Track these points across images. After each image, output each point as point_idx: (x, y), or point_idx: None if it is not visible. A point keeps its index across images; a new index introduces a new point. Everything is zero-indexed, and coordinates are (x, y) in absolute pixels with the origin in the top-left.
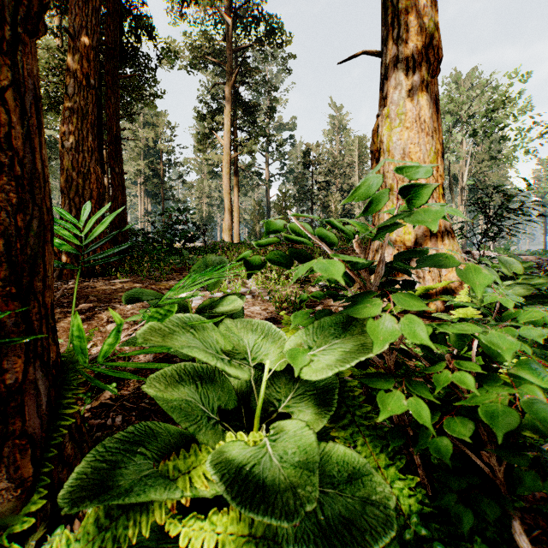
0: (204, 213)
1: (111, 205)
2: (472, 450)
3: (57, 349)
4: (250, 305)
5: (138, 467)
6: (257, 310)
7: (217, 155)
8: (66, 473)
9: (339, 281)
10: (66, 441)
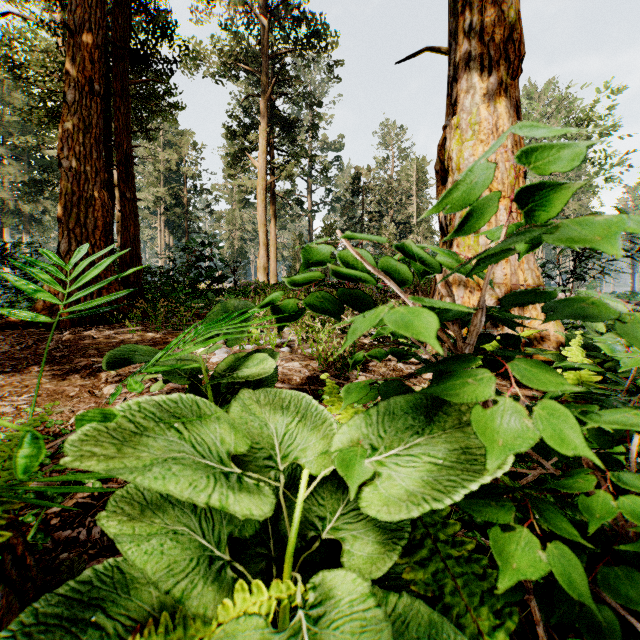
0: (235, 249)
1: (122, 237)
2: (633, 612)
3: None
4: (288, 360)
5: None
6: (296, 367)
7: (250, 180)
8: None
9: (432, 345)
10: None
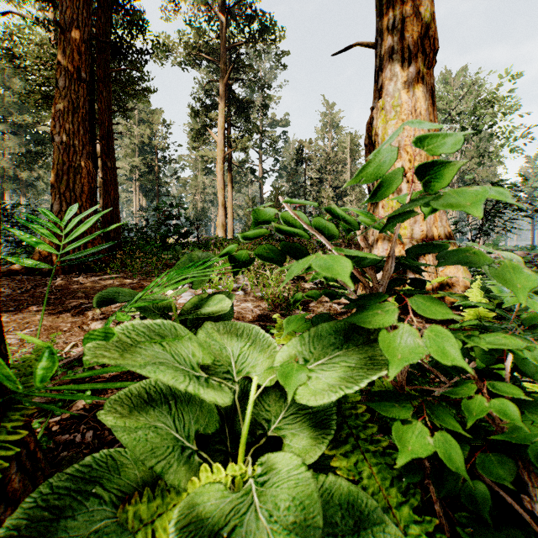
0: (198, 209)
1: (104, 200)
2: (505, 490)
3: (6, 361)
4: (242, 301)
5: (88, 520)
6: (249, 307)
7: (211, 151)
8: (11, 512)
9: (346, 283)
10: (13, 473)
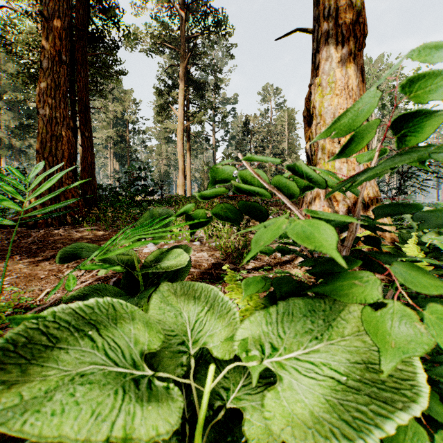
0: (162, 172)
1: (82, 164)
2: None
3: None
4: (198, 251)
5: None
6: (204, 256)
7: (172, 124)
8: None
9: (334, 257)
10: None
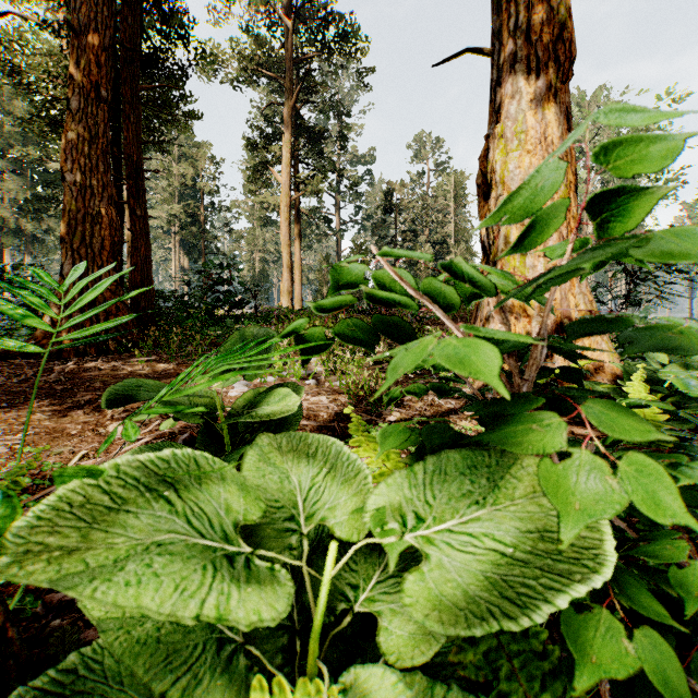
0: (256, 271)
1: (131, 258)
2: None
3: None
4: (314, 394)
5: None
6: (323, 402)
7: (273, 196)
8: None
9: (495, 387)
10: None
